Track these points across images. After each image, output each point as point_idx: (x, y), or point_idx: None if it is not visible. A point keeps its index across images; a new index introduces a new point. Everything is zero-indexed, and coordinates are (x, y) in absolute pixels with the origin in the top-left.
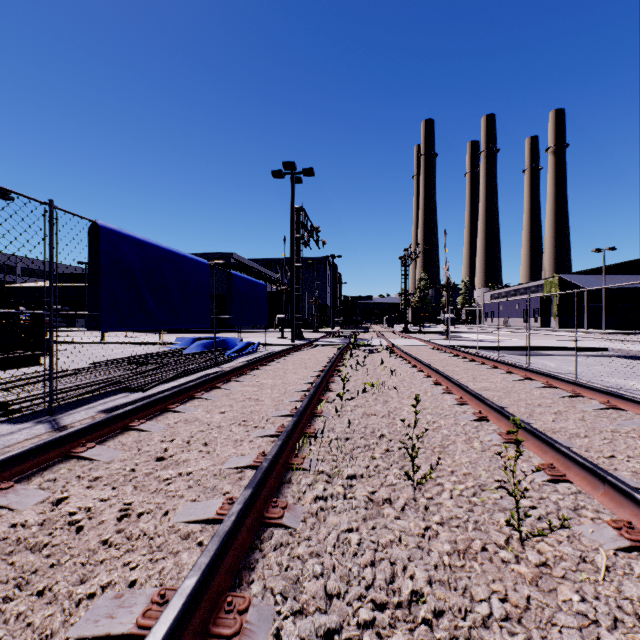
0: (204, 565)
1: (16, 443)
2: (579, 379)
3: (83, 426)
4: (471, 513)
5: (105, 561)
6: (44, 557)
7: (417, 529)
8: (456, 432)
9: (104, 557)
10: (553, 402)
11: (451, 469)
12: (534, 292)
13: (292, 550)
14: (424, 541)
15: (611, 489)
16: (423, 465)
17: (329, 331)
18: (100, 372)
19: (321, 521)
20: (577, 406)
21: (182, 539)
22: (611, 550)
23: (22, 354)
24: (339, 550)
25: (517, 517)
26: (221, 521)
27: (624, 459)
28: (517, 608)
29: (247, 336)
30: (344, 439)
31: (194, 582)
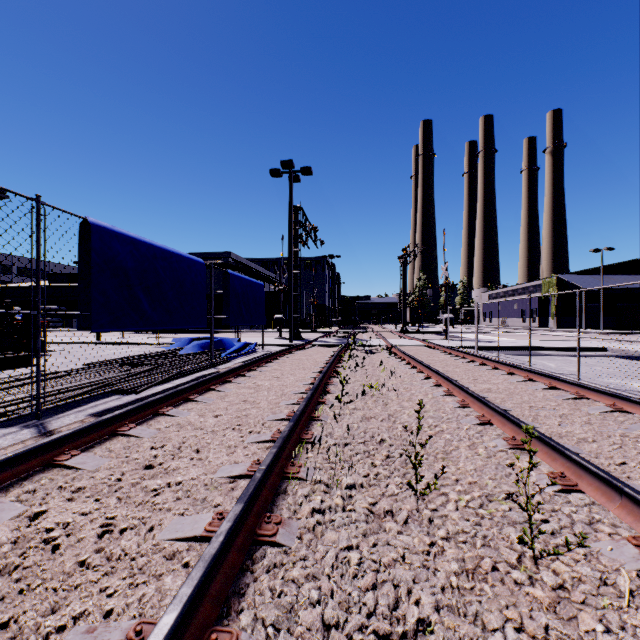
0: (186, 597)
1: None
2: (581, 380)
3: (68, 432)
4: (479, 527)
5: (80, 586)
6: (13, 582)
7: (421, 545)
8: (459, 437)
9: (79, 581)
10: (557, 404)
11: (455, 477)
12: (532, 292)
13: (286, 573)
14: (429, 559)
15: (629, 501)
16: (426, 473)
17: (327, 331)
18: (93, 373)
19: (318, 538)
20: (582, 409)
21: (166, 560)
22: (634, 571)
23: (14, 355)
24: (338, 572)
25: (530, 534)
26: (210, 539)
27: (636, 466)
28: (535, 639)
29: (245, 336)
30: (343, 445)
31: (173, 619)
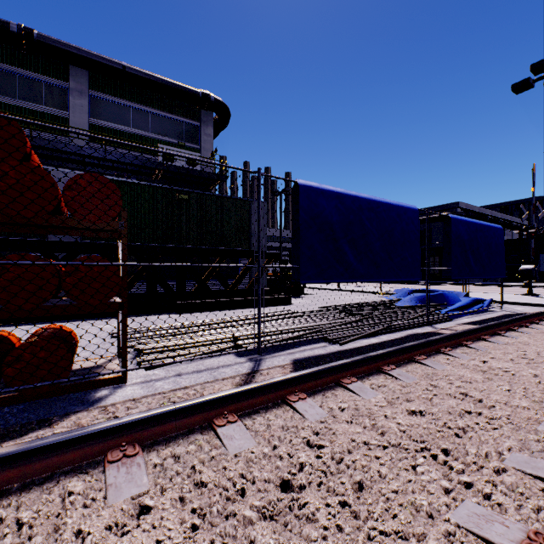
0: None
1: (217, 380)
2: None
3: (233, 391)
4: None
5: None
6: None
7: None
8: None
9: None
10: None
11: None
12: None
13: None
14: None
15: None
16: None
17: None
18: (317, 317)
19: None
20: None
21: None
22: None
23: (280, 296)
24: None
25: None
26: None
27: None
28: None
29: (476, 290)
30: None
31: None
